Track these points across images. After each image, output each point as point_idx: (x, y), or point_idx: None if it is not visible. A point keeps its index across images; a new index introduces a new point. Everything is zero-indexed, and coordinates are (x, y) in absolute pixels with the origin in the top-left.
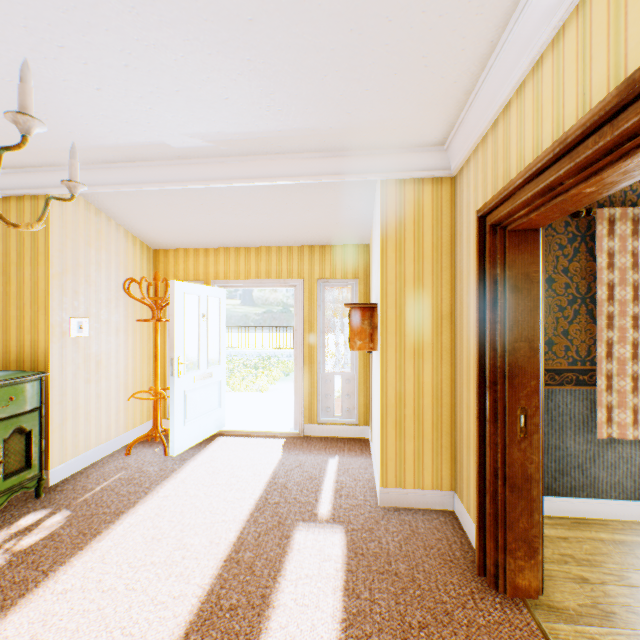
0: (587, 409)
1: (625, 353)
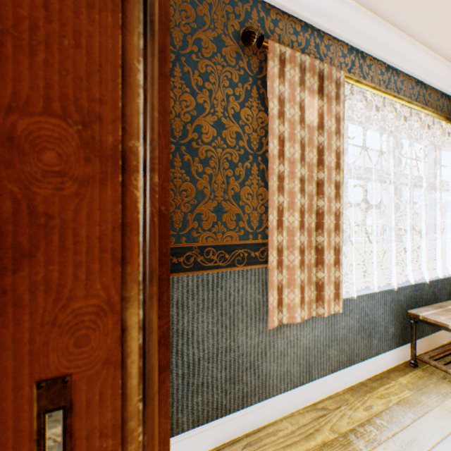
0: (260, 292)
1: (295, 222)
